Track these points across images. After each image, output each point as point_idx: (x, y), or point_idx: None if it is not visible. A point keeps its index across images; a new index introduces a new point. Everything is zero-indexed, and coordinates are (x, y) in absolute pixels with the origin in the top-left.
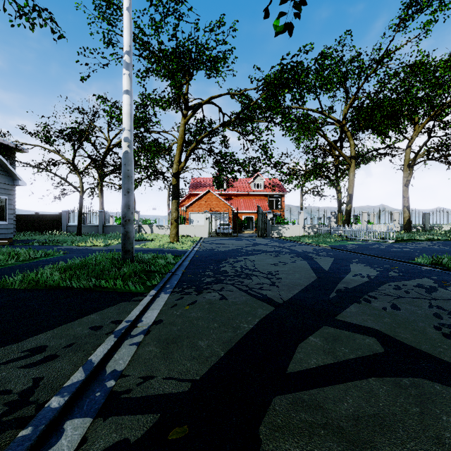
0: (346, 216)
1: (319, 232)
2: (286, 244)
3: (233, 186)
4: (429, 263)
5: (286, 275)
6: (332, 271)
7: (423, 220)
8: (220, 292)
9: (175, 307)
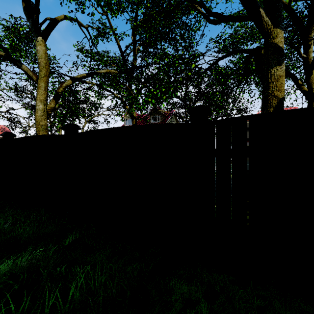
0: None
1: None
2: None
3: None
4: None
5: None
6: None
7: None
8: None
9: None
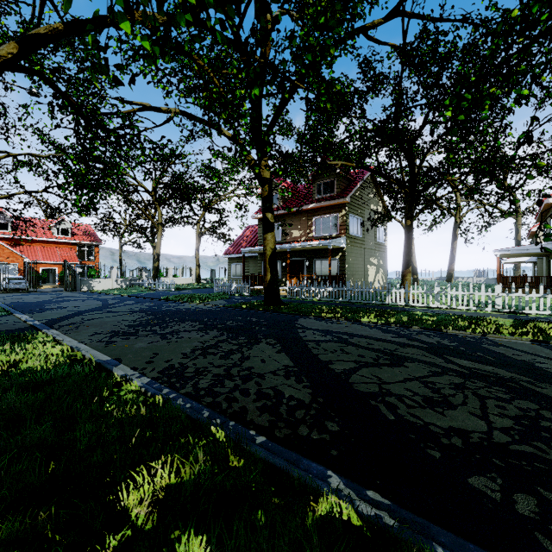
0: (154, 271)
1: (132, 285)
2: (94, 295)
3: (24, 228)
4: (166, 299)
5: (86, 306)
6: (112, 304)
7: (212, 274)
8: (52, 312)
9: (35, 315)
